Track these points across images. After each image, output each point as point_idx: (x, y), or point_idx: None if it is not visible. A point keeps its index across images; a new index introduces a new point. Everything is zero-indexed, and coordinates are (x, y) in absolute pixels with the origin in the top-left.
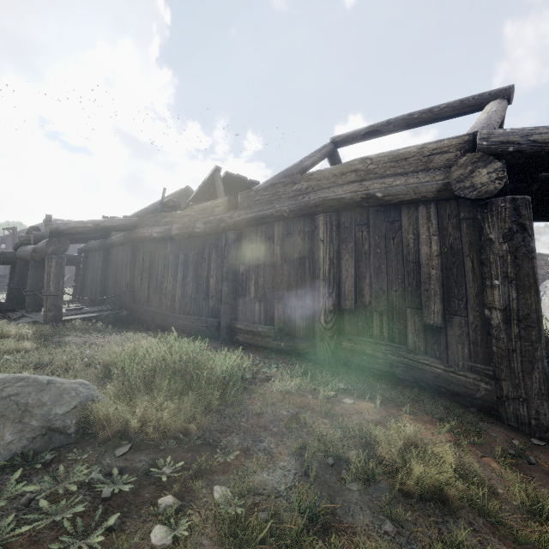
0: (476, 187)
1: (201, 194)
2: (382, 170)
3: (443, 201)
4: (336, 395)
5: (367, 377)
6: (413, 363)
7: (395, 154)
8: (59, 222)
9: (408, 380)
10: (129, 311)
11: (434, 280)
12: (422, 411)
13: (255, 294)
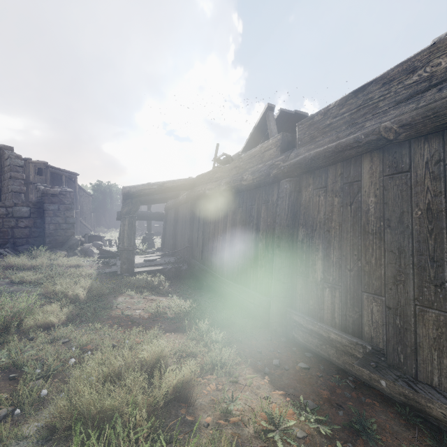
0: None
1: (252, 143)
2: None
3: None
4: None
5: None
6: None
7: None
8: (131, 186)
9: None
10: (188, 266)
11: None
12: None
13: (323, 275)
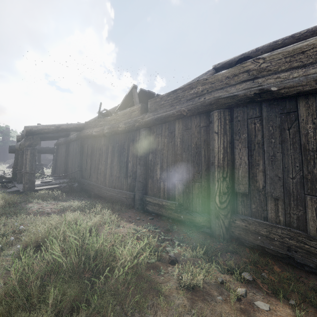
0: None
1: (124, 105)
2: (275, 66)
3: None
4: (246, 294)
5: (263, 257)
6: (316, 251)
7: (290, 50)
8: (32, 125)
9: (309, 266)
10: (79, 183)
11: None
12: None
13: (160, 176)
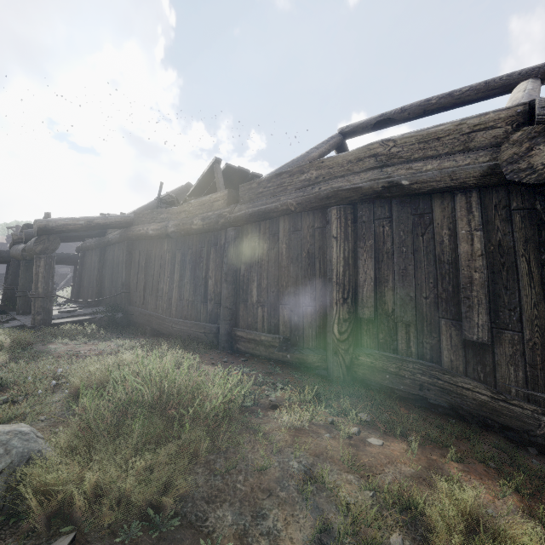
0: (536, 169)
1: (200, 188)
2: (408, 153)
3: (489, 188)
4: (359, 432)
5: (391, 401)
6: (450, 386)
7: (424, 134)
8: (48, 219)
9: (443, 406)
10: (124, 314)
11: (477, 285)
12: (472, 456)
13: (257, 298)
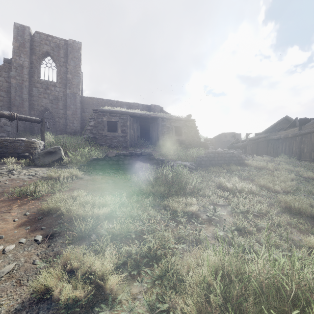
0: None
1: (291, 125)
2: None
3: None
4: None
5: None
6: None
7: None
8: (250, 137)
9: None
10: None
11: None
12: None
13: (306, 151)
